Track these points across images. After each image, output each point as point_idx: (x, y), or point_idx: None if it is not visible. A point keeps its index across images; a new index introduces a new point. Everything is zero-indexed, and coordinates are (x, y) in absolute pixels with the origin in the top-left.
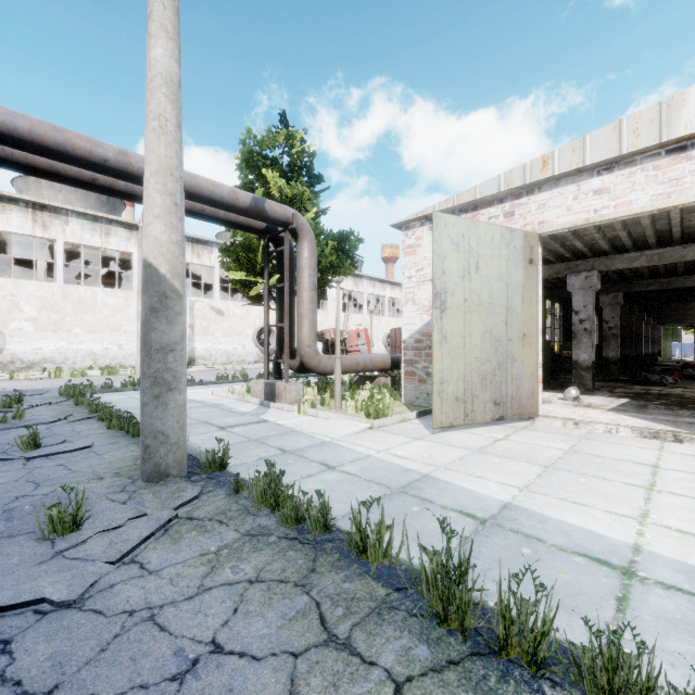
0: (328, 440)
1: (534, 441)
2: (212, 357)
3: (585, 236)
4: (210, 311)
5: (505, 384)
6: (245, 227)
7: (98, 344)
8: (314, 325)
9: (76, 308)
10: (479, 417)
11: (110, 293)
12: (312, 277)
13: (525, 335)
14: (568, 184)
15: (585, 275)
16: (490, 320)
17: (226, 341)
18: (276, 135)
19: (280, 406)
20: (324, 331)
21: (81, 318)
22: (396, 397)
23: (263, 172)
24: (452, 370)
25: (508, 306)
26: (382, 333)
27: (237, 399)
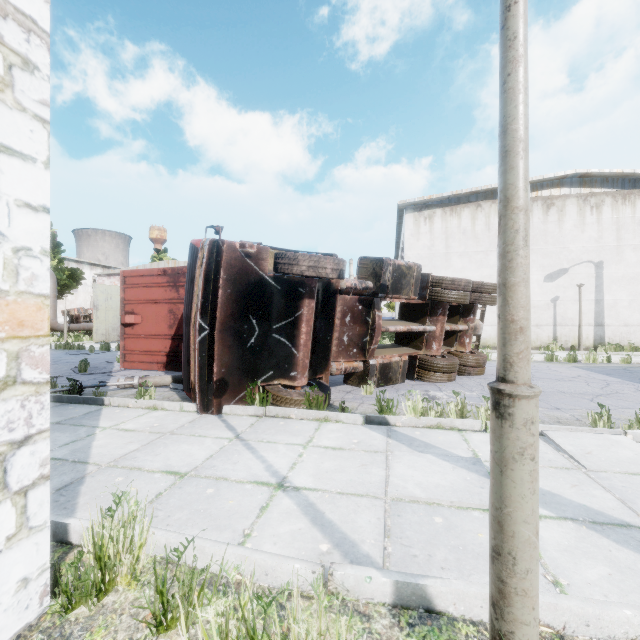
0: None
1: None
2: None
3: None
4: None
5: None
6: None
7: None
8: (55, 311)
9: None
10: (112, 340)
11: None
12: (54, 292)
13: None
14: None
15: None
16: (116, 313)
17: None
18: None
19: None
20: (70, 310)
21: None
22: None
23: None
24: (101, 327)
25: None
26: None
27: None
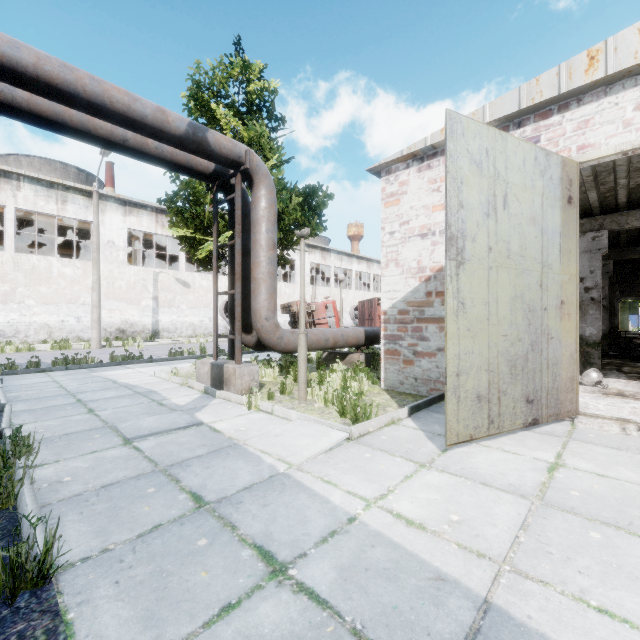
0: (282, 469)
1: (613, 470)
2: (177, 330)
3: (603, 184)
4: (175, 282)
5: (539, 373)
6: (187, 169)
7: (53, 317)
8: (273, 292)
9: (29, 279)
10: (507, 423)
11: (66, 263)
12: (270, 233)
13: (562, 302)
14: (626, 88)
15: (592, 235)
16: (521, 281)
17: (192, 313)
18: (229, 66)
19: (227, 396)
20: (291, 303)
21: (35, 289)
22: (374, 381)
23: (212, 106)
24: (472, 355)
25: (543, 261)
26: (349, 306)
27: (179, 383)
